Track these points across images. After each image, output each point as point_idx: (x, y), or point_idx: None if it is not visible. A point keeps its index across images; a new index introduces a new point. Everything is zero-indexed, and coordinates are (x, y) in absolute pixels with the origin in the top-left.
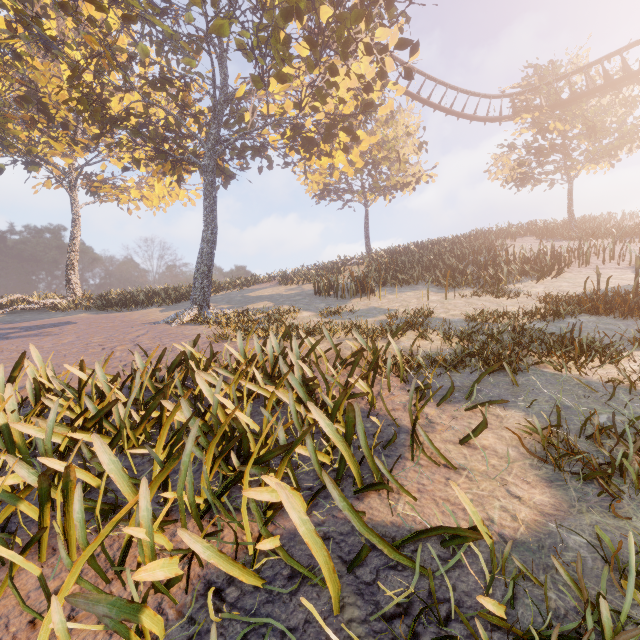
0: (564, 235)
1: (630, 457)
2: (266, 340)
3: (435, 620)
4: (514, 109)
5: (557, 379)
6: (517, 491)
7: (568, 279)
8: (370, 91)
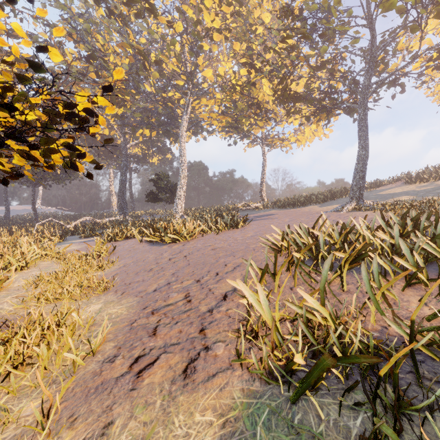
0: None
1: None
2: None
3: None
4: None
5: None
6: None
7: None
8: None
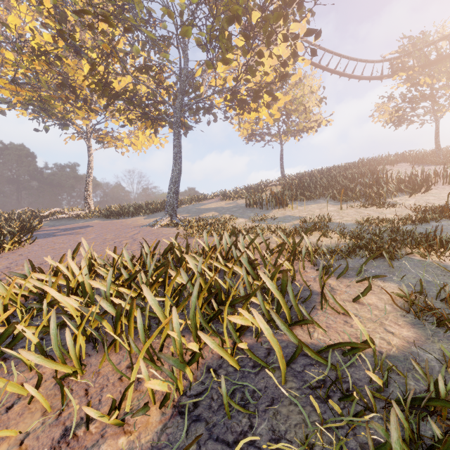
0: (432, 161)
1: None
2: (222, 236)
3: (340, 391)
4: (392, 69)
5: (422, 264)
6: (391, 329)
7: (434, 194)
8: (286, 66)
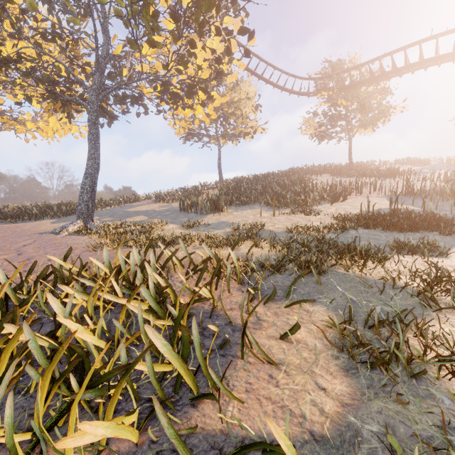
0: (347, 174)
1: (400, 346)
2: (129, 253)
3: None
4: (317, 88)
5: (347, 278)
6: (323, 383)
7: (350, 203)
8: (220, 63)
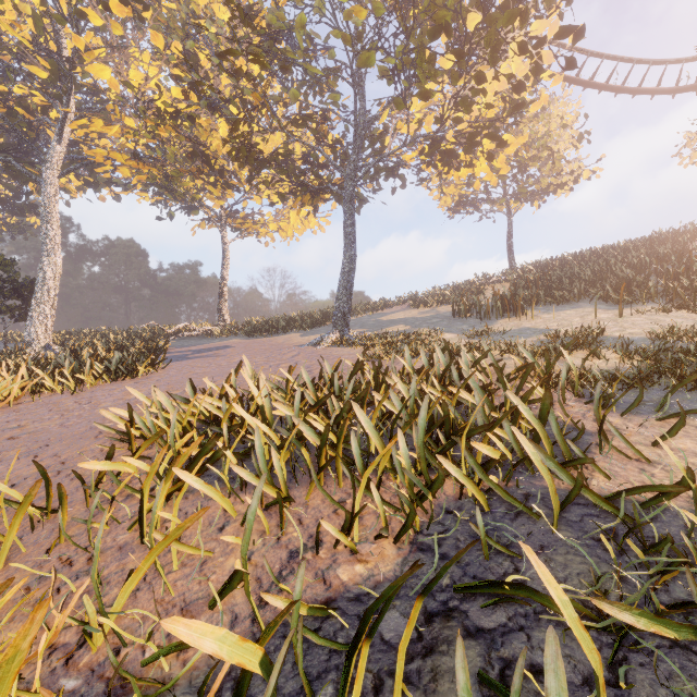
0: None
1: None
2: (432, 353)
3: (640, 545)
4: None
5: None
6: None
7: None
8: (522, 90)
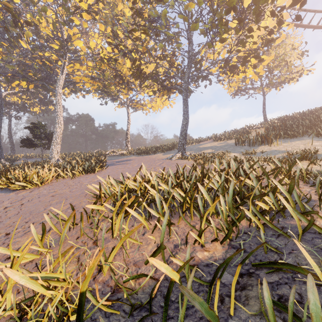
0: None
1: None
2: (229, 162)
3: None
4: None
5: None
6: None
7: None
8: (272, 33)
